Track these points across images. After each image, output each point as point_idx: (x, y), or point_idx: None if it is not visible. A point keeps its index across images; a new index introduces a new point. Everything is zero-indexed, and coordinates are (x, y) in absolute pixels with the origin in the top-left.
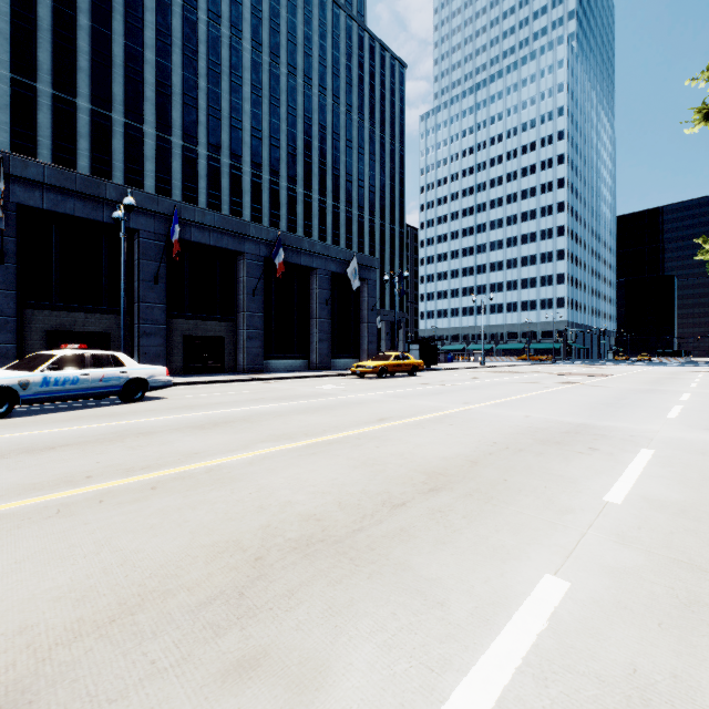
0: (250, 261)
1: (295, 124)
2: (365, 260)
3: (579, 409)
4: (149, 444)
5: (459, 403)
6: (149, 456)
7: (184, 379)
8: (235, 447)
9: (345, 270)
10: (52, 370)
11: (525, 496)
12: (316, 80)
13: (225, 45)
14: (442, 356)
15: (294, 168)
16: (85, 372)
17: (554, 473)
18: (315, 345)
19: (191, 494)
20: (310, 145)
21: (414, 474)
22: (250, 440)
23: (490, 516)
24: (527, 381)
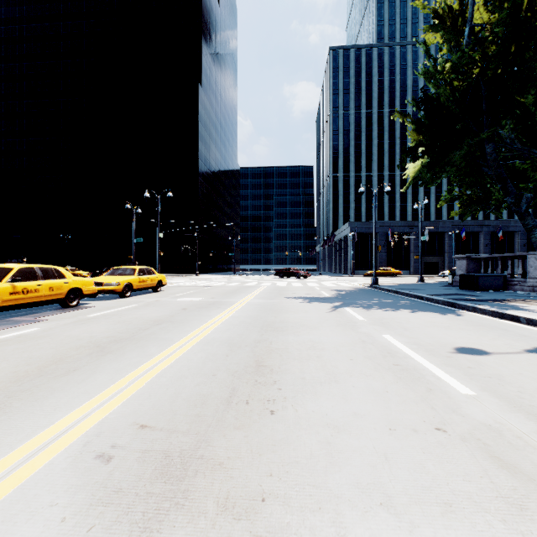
0: (485, 234)
1: None
2: None
3: None
4: None
5: None
6: None
7: None
8: None
9: None
10: None
11: None
12: None
13: None
14: None
15: None
16: None
17: None
18: (517, 264)
19: None
20: None
21: None
22: None
23: None
24: None
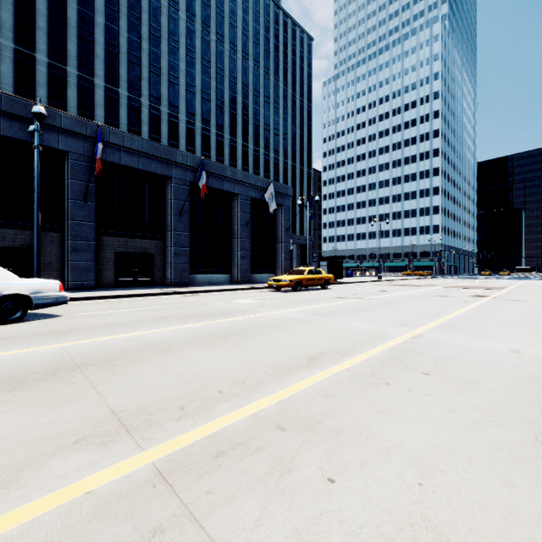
0: (177, 186)
1: (222, 82)
2: (280, 188)
3: None
4: None
5: (397, 325)
6: None
7: (106, 292)
8: None
9: (263, 195)
10: None
11: None
12: (240, 47)
13: (164, 15)
14: (343, 271)
15: (221, 118)
16: None
17: None
18: (236, 261)
19: None
20: (235, 100)
21: None
22: (55, 436)
23: None
24: (437, 294)
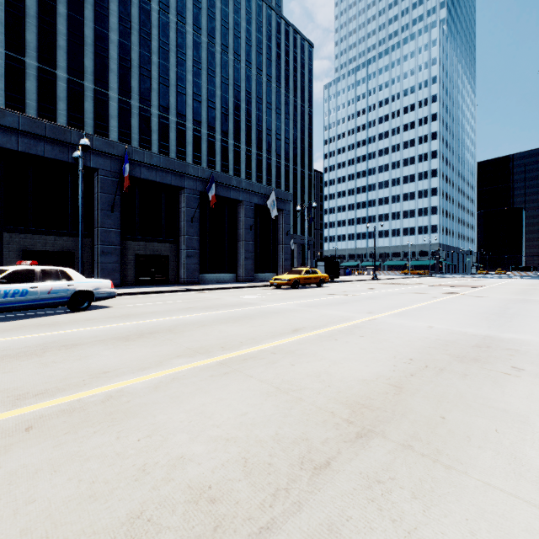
0: (189, 195)
1: (227, 90)
2: (281, 195)
3: (475, 319)
4: (64, 360)
5: (364, 313)
6: (54, 377)
7: (133, 290)
8: (148, 363)
9: (265, 202)
10: (1, 284)
11: (480, 450)
12: (243, 56)
13: (172, 29)
14: (342, 270)
15: (226, 125)
16: (34, 285)
17: (495, 406)
18: (241, 262)
19: (66, 441)
20: (239, 107)
21: (335, 407)
22: (167, 354)
23: (450, 495)
24: (416, 292)
